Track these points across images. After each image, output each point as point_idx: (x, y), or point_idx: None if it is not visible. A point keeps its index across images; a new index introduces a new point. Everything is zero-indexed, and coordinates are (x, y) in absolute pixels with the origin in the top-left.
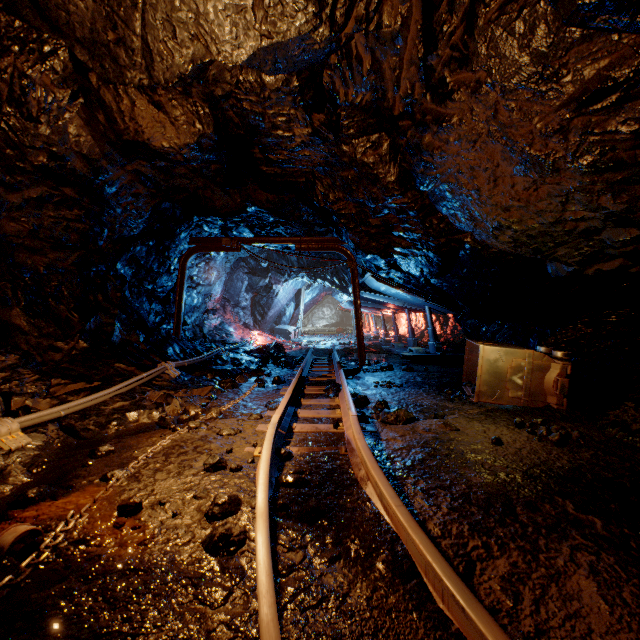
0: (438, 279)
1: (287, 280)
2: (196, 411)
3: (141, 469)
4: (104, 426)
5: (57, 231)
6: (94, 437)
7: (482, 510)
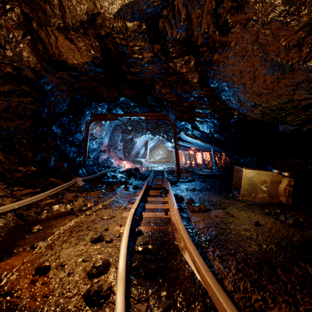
0: (218, 134)
1: (141, 136)
2: (91, 204)
3: (55, 241)
4: (39, 213)
5: (19, 109)
6: (33, 220)
7: (256, 271)
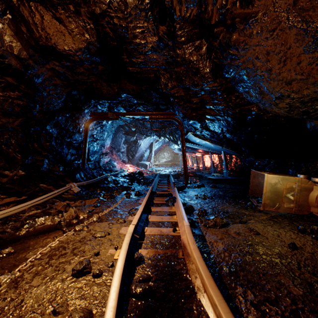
0: (231, 134)
1: (145, 138)
2: (84, 216)
3: (25, 272)
4: (18, 229)
5: (5, 105)
6: (8, 237)
7: None
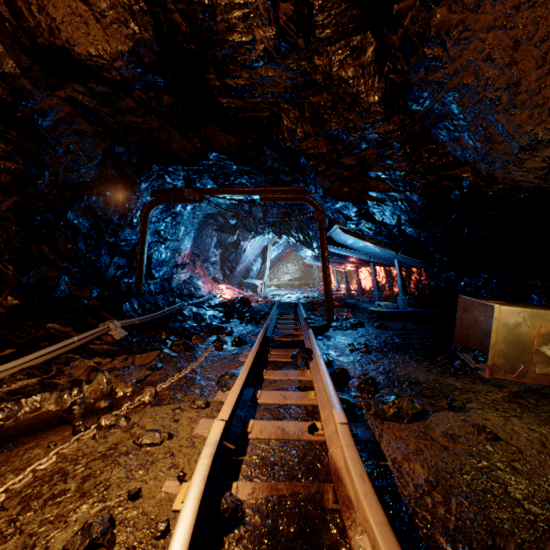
0: (416, 228)
1: (254, 237)
2: (125, 391)
3: None
4: None
5: None
6: None
7: None
